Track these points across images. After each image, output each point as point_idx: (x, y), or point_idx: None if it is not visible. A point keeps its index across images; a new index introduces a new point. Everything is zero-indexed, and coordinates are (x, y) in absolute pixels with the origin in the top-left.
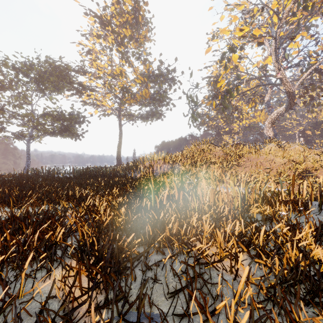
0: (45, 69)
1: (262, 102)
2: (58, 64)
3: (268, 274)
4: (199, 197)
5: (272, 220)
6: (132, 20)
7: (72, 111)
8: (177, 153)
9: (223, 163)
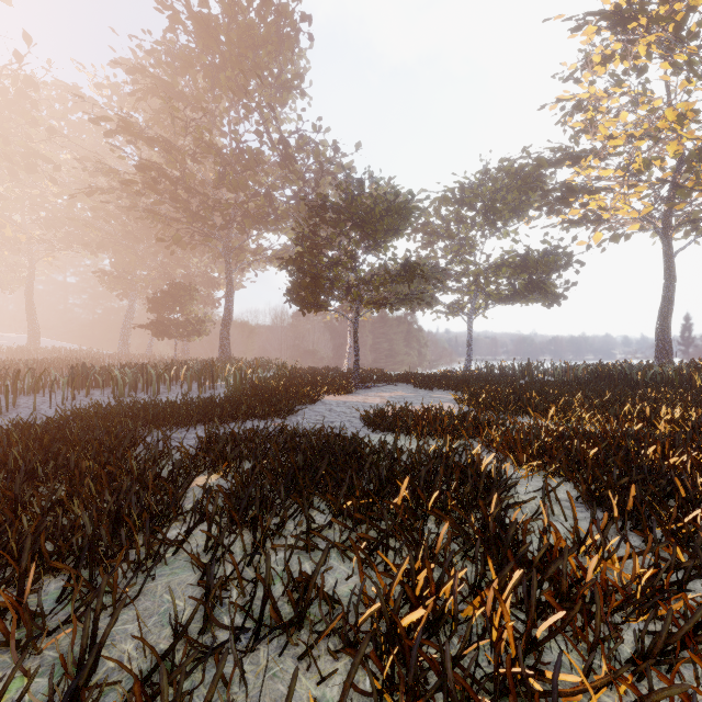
0: (499, 185)
1: None
2: (520, 166)
3: None
4: None
5: None
6: None
7: (544, 249)
8: None
9: None
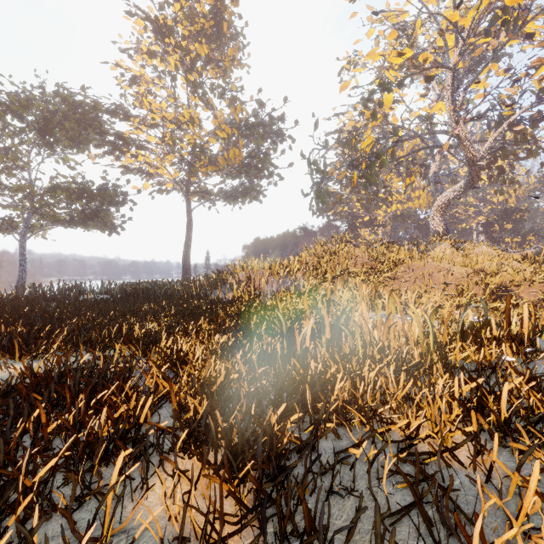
0: (55, 108)
1: (425, 175)
2: (79, 100)
3: (543, 469)
4: (362, 334)
5: (493, 370)
6: (212, 30)
7: (104, 184)
8: (292, 257)
9: (369, 275)
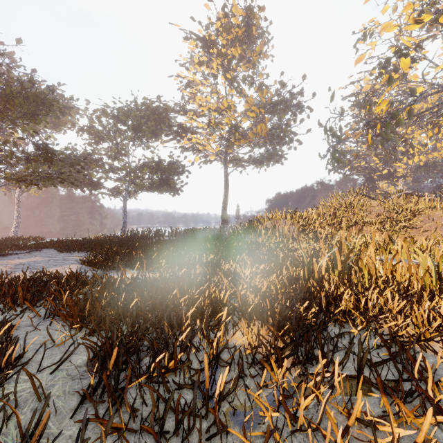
0: (143, 114)
1: None
2: (156, 106)
3: None
4: (368, 269)
5: None
6: (244, 35)
7: (170, 160)
8: (310, 209)
9: (384, 224)
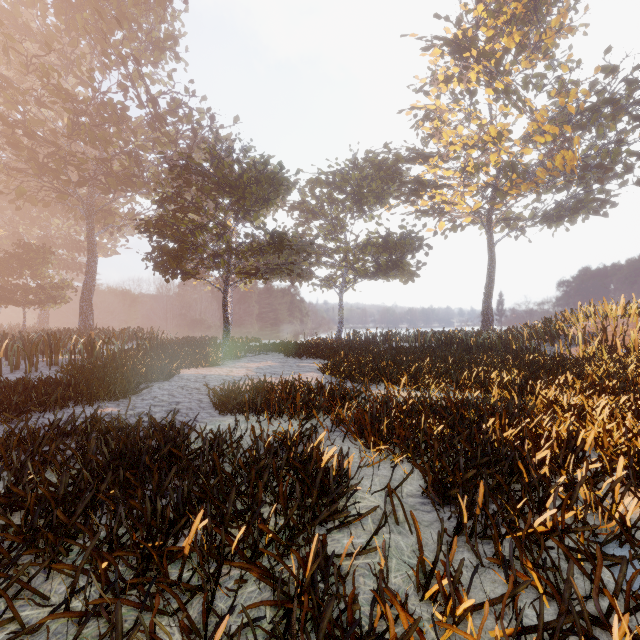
0: (365, 173)
1: None
2: (382, 159)
3: None
4: None
5: None
6: (527, 9)
7: (402, 233)
8: None
9: None
